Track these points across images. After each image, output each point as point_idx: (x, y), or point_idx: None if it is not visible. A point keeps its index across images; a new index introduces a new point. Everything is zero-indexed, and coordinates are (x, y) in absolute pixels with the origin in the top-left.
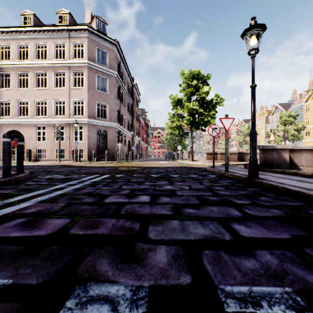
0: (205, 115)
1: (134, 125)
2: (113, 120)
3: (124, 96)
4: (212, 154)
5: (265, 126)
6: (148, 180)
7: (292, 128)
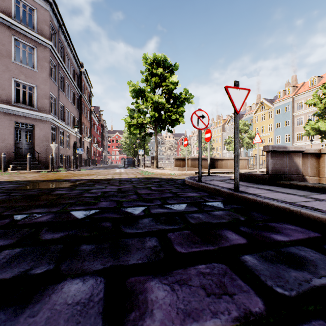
0: (172, 111)
1: (83, 124)
2: (46, 110)
3: (67, 81)
4: (181, 160)
5: (221, 134)
6: (22, 260)
7: (247, 136)
